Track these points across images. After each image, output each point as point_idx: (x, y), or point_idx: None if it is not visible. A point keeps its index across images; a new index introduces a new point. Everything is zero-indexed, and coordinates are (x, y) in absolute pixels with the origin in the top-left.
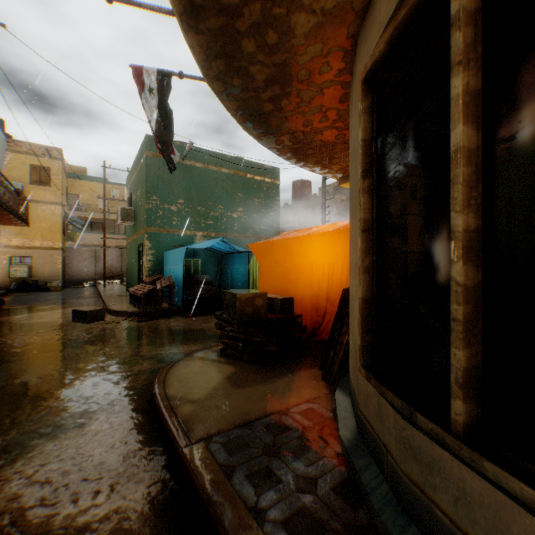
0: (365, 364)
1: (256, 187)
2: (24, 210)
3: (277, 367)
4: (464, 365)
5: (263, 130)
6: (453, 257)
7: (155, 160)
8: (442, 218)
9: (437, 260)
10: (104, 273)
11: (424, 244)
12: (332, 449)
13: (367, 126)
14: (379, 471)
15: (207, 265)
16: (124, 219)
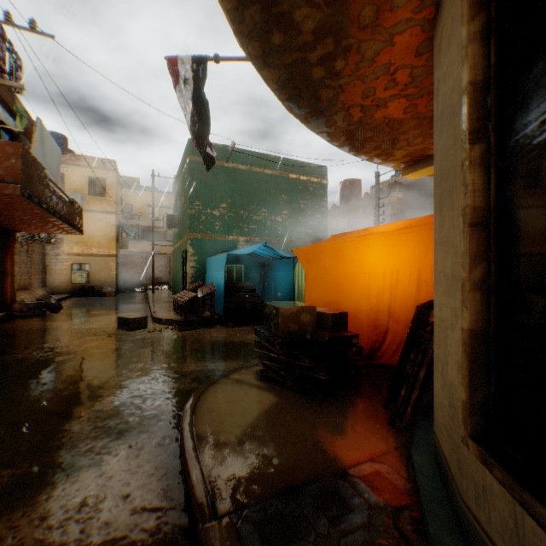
0: (474, 433)
1: (301, 188)
2: (78, 219)
3: (328, 399)
4: None
5: (311, 109)
6: None
7: (197, 165)
8: None
9: None
10: (153, 279)
11: None
12: None
13: (477, 61)
14: None
15: (250, 271)
16: (170, 225)
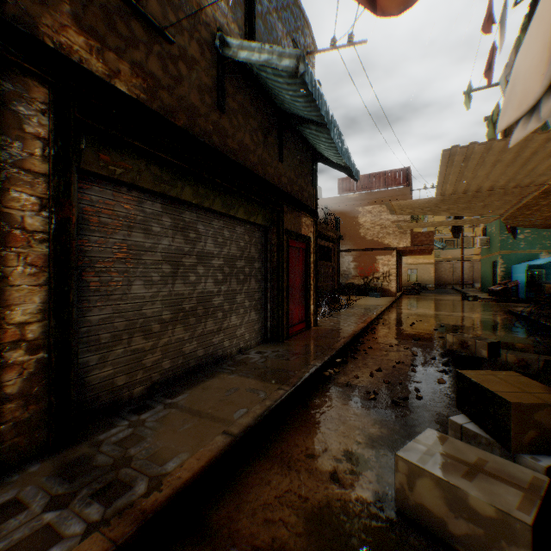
0: None
1: None
2: None
3: None
4: None
5: None
6: None
7: None
8: None
9: None
10: (461, 279)
11: None
12: None
13: None
14: None
15: (549, 273)
16: (481, 245)
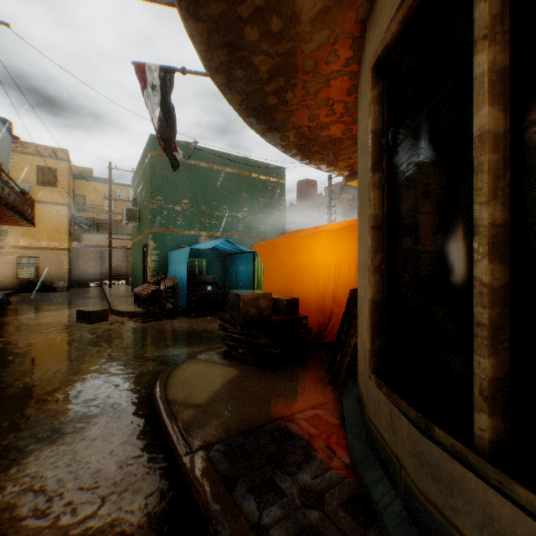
0: (375, 370)
1: (261, 187)
2: (30, 210)
3: (282, 370)
4: (490, 375)
5: (267, 126)
6: (477, 255)
7: (159, 160)
8: (463, 212)
9: (457, 258)
10: (110, 274)
11: (441, 241)
12: (339, 459)
13: (377, 116)
14: (391, 486)
15: (212, 265)
16: (129, 219)
